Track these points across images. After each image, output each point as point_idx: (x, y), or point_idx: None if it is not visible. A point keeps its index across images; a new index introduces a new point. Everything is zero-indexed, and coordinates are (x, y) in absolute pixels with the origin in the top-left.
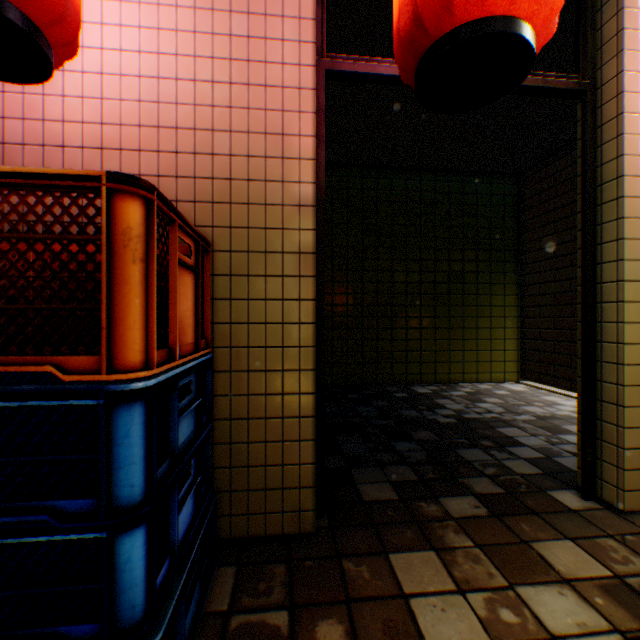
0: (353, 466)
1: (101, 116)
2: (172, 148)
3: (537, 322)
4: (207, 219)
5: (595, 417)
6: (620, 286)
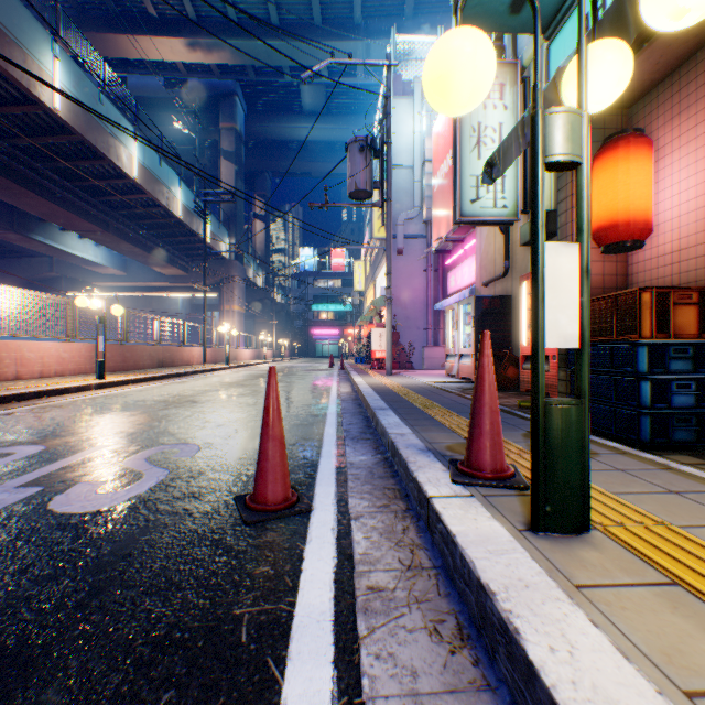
0: None
1: (677, 236)
2: None
3: None
4: None
5: None
6: None
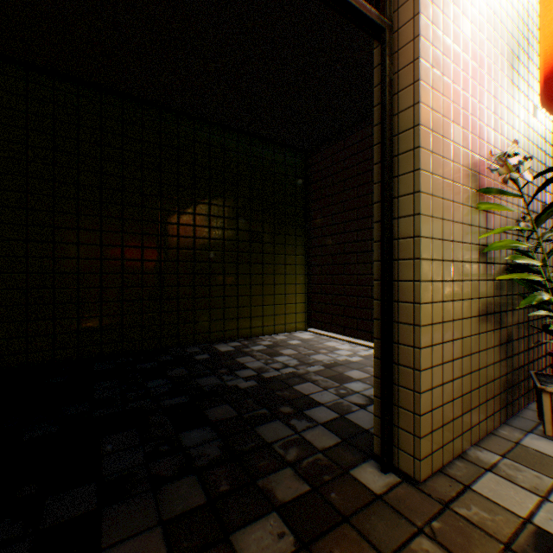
0: (109, 505)
1: None
2: None
3: (320, 279)
4: None
5: (393, 381)
6: (418, 242)
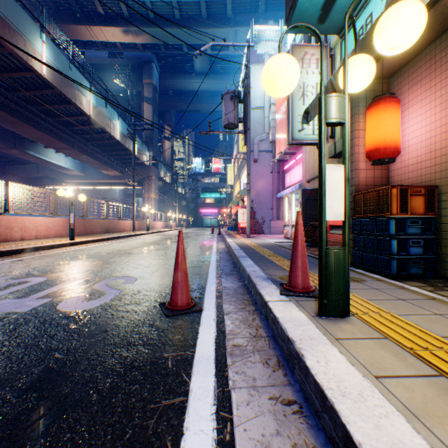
0: None
1: (415, 155)
2: (432, 157)
3: None
4: (443, 176)
5: None
6: None
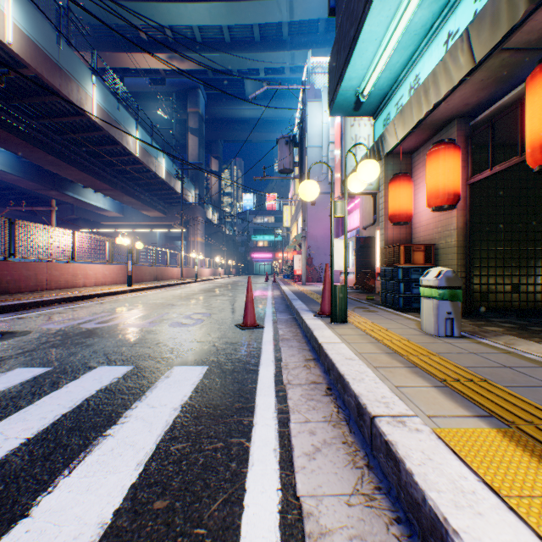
0: (511, 319)
1: (425, 218)
2: (434, 222)
3: None
4: (439, 236)
5: None
6: None
